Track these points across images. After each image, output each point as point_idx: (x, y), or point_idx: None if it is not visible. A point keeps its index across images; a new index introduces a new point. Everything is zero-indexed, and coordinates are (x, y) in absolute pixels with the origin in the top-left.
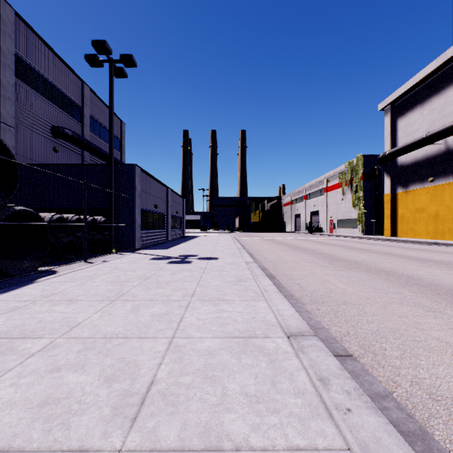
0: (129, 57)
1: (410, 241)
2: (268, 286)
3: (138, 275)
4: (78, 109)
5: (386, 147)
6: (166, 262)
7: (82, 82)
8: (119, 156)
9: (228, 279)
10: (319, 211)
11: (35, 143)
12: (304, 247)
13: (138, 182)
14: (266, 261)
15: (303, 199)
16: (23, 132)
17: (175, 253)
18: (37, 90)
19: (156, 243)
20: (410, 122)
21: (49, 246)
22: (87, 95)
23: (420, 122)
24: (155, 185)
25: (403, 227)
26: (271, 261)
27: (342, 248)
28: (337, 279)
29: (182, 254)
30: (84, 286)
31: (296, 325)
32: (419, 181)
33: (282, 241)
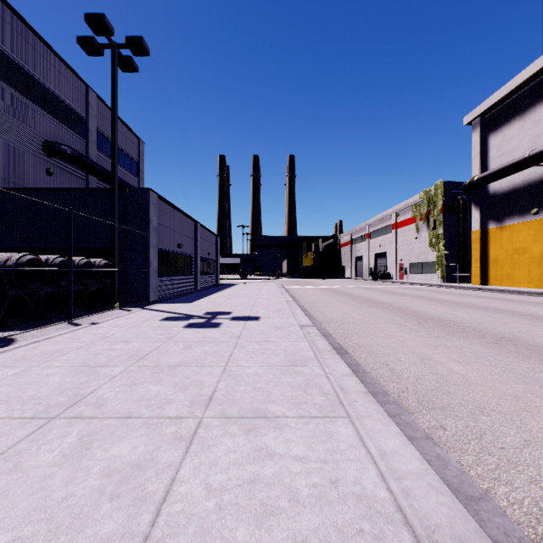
0: (139, 40)
1: (508, 291)
2: (345, 377)
3: (130, 351)
4: (81, 121)
5: (473, 171)
6: (183, 324)
7: (86, 86)
8: (137, 182)
9: (274, 359)
10: (386, 252)
11: (20, 162)
12: (373, 299)
13: (153, 213)
14: (327, 321)
15: (366, 238)
16: (2, 146)
17: (201, 308)
18: (23, 93)
19: (179, 293)
20: (506, 138)
21: (5, 302)
22: (93, 104)
23: (519, 138)
24: (178, 218)
25: (497, 273)
26: (334, 321)
27: (424, 301)
28: (443, 355)
29: (210, 311)
30: (25, 376)
31: (448, 526)
32: (518, 214)
33: (343, 291)
